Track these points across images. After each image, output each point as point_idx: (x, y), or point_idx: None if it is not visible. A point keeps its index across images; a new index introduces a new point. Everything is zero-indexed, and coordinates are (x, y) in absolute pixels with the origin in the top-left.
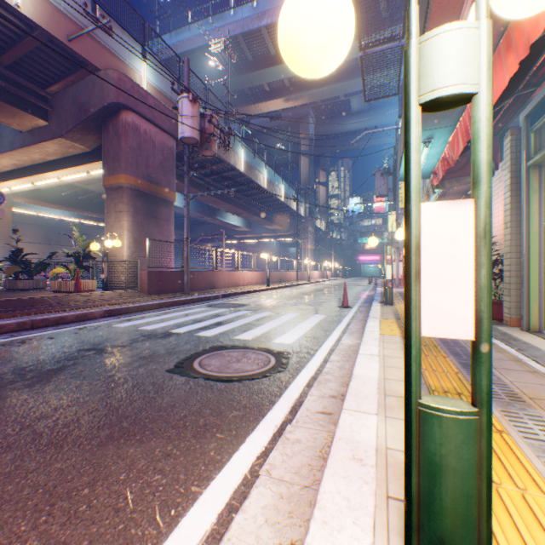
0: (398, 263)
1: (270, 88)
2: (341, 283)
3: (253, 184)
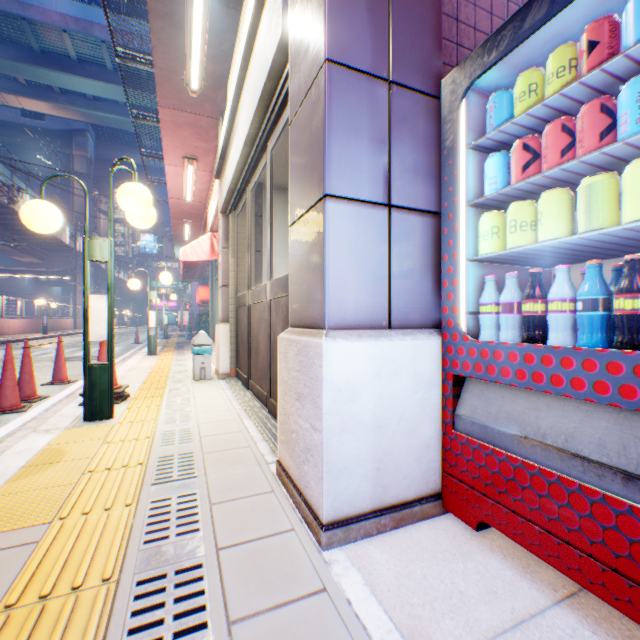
0: (187, 312)
1: (29, 83)
2: (132, 331)
3: (9, 209)
